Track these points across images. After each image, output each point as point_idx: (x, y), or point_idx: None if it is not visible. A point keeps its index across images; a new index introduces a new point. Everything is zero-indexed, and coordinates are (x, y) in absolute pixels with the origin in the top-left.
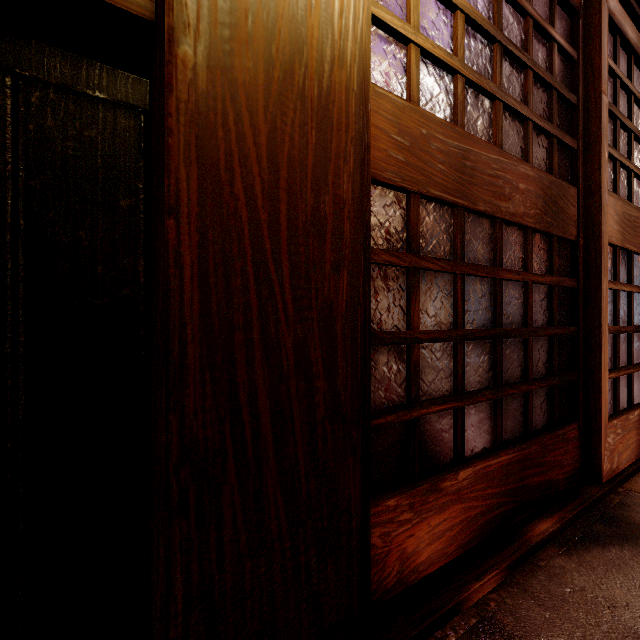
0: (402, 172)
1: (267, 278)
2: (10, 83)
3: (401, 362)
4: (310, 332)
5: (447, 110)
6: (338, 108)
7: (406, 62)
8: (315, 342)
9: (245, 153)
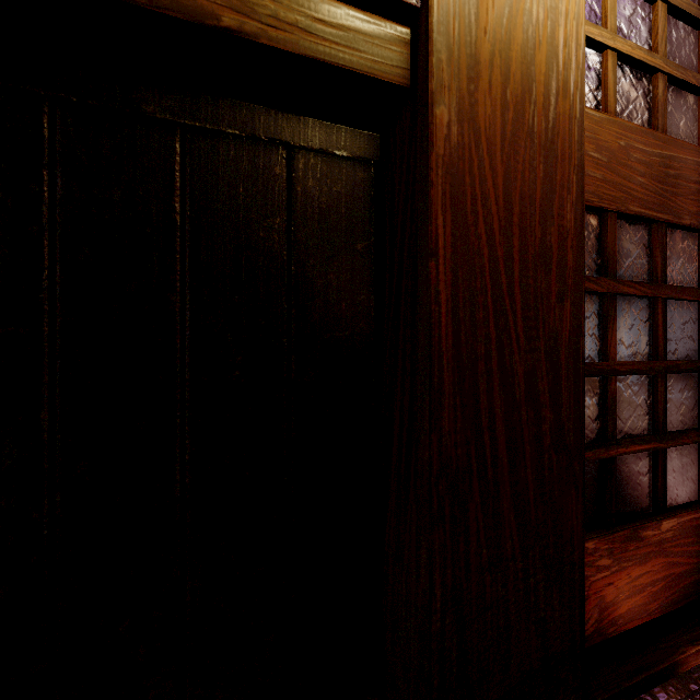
0: (599, 191)
1: (503, 311)
2: (286, 155)
3: (595, 396)
4: (538, 362)
5: (645, 115)
6: (562, 139)
7: (600, 70)
8: (542, 372)
9: (486, 195)
